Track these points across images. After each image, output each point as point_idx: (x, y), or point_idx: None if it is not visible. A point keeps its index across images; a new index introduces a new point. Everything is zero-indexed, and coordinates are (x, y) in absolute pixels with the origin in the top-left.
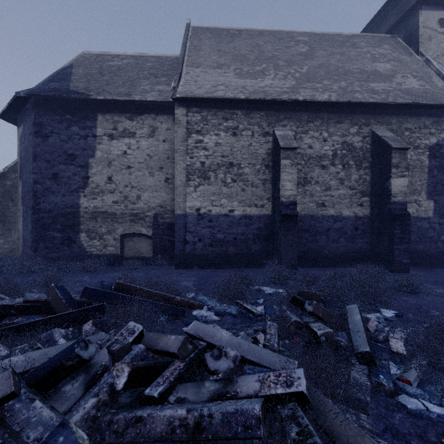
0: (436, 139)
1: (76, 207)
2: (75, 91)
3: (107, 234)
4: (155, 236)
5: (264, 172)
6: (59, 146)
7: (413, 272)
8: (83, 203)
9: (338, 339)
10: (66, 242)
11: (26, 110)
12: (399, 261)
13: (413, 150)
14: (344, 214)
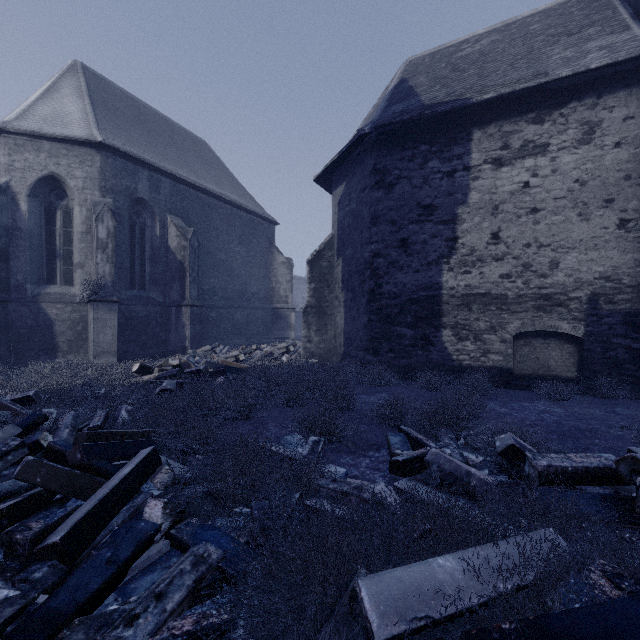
0: None
1: (436, 288)
2: (439, 103)
3: (489, 333)
4: (591, 337)
5: None
6: (409, 197)
7: None
8: (447, 281)
9: None
10: (420, 343)
11: (352, 160)
12: None
13: None
14: None
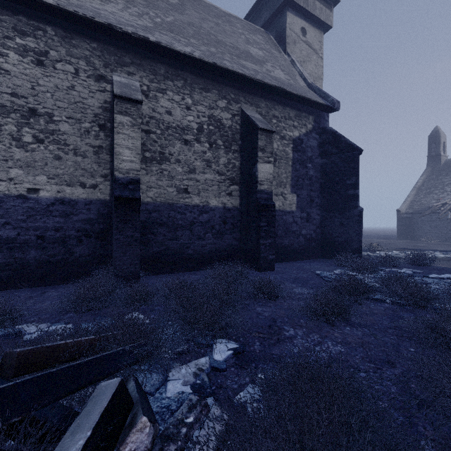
0: (299, 133)
1: None
2: None
3: None
4: None
5: (98, 135)
6: None
7: (278, 269)
8: None
9: None
10: None
11: None
12: (265, 257)
13: (280, 140)
14: (211, 204)
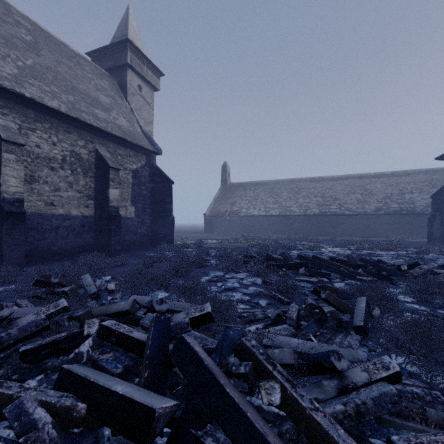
0: (136, 166)
1: None
2: None
3: None
4: None
5: None
6: None
7: (123, 255)
8: None
9: (79, 292)
10: None
11: None
12: (114, 248)
13: (124, 171)
14: (73, 214)
